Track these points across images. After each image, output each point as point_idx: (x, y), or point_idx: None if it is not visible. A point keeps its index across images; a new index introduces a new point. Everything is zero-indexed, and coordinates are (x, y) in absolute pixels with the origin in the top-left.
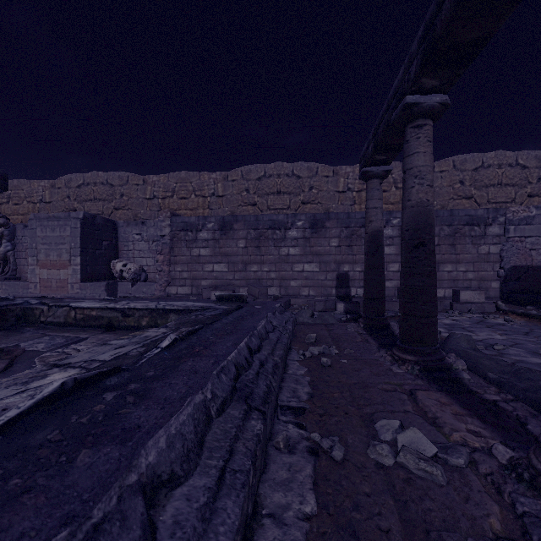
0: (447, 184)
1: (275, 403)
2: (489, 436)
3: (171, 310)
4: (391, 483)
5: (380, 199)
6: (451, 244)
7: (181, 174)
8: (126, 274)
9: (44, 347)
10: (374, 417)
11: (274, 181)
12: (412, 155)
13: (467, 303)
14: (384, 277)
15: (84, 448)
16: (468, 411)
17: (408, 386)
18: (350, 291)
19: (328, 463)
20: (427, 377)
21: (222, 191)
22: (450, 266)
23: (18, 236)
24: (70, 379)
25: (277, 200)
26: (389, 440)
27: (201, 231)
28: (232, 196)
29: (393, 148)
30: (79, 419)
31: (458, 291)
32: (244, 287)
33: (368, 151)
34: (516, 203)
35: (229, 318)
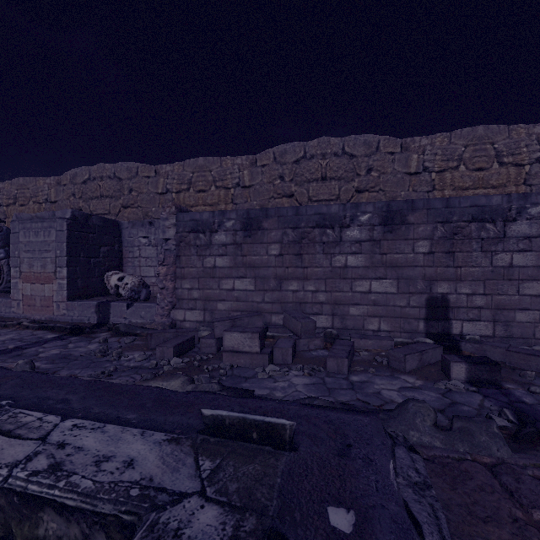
0: None
1: None
2: None
3: (45, 499)
4: None
5: None
6: None
7: (198, 161)
8: (122, 290)
9: None
10: None
11: (317, 163)
12: None
13: None
14: None
15: None
16: None
17: None
18: (450, 325)
19: None
20: None
21: (249, 180)
22: None
23: None
24: None
25: (322, 189)
26: None
27: (217, 232)
28: (262, 186)
29: None
30: None
31: None
32: (278, 314)
33: None
34: None
35: None
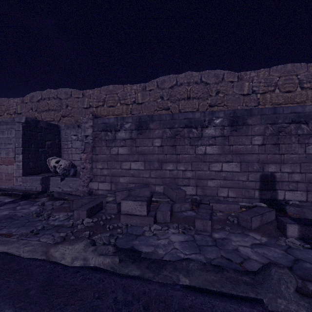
0: None
1: None
2: None
3: None
4: None
5: None
6: None
7: (109, 87)
8: (58, 169)
9: None
10: None
11: (184, 88)
12: None
13: None
14: None
15: None
16: None
17: None
18: (276, 194)
19: None
20: None
21: (141, 99)
22: None
23: None
24: None
25: (187, 104)
26: None
27: (119, 131)
28: (149, 103)
29: None
30: None
31: None
32: (160, 186)
33: None
34: None
35: None
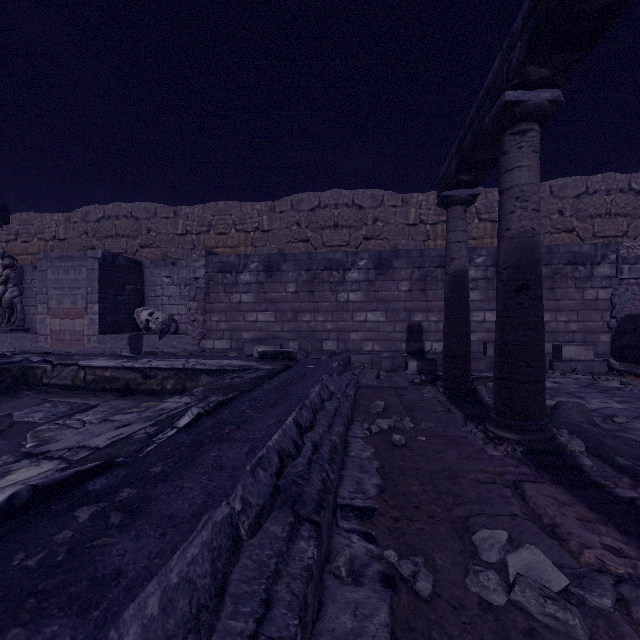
0: (543, 215)
1: (333, 504)
2: (636, 556)
3: (202, 370)
4: (506, 638)
5: (465, 231)
6: (550, 288)
7: (219, 205)
8: (153, 324)
9: (42, 417)
10: (469, 523)
11: (330, 212)
12: (512, 170)
13: (571, 361)
14: (469, 329)
15: (15, 625)
16: (599, 514)
17: (511, 476)
18: (423, 345)
19: (410, 600)
20: (534, 462)
21: (268, 225)
22: (549, 315)
23: (26, 279)
24: (25, 487)
25: (334, 235)
26: (494, 562)
27: (242, 272)
28: (280, 231)
29: (483, 165)
30: (26, 560)
31: (560, 346)
32: (294, 341)
33: (450, 170)
34: (628, 237)
35: (273, 382)
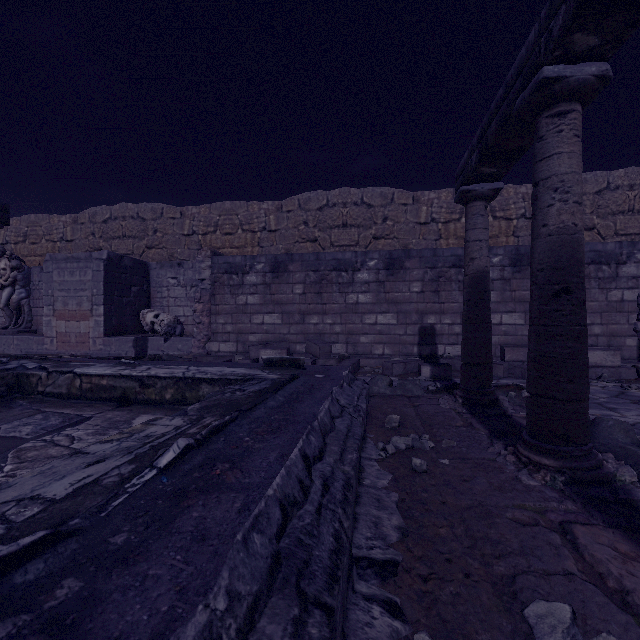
0: None
1: (348, 562)
2: None
3: (203, 379)
4: None
5: (486, 229)
6: None
7: (225, 205)
8: (158, 327)
9: (30, 431)
10: (515, 586)
11: (339, 211)
12: (550, 157)
13: (597, 368)
14: (490, 335)
15: None
16: None
17: (555, 515)
18: (436, 349)
19: None
20: (579, 495)
21: (275, 224)
22: None
23: (34, 281)
24: None
25: (343, 235)
26: None
27: (249, 273)
28: (288, 231)
29: (508, 155)
30: None
31: None
32: (302, 344)
33: (471, 162)
34: None
35: (278, 397)
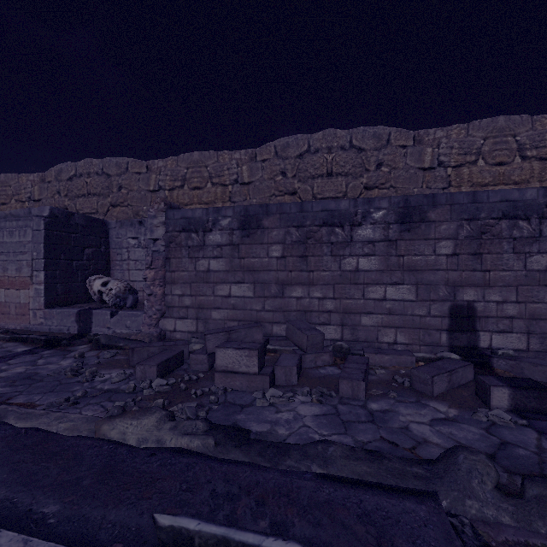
0: None
1: None
2: None
3: None
4: None
5: None
6: None
7: (193, 156)
8: (105, 297)
9: None
10: None
11: (322, 157)
12: None
13: None
14: None
15: None
16: None
17: None
18: (477, 338)
19: None
20: None
21: (248, 176)
22: None
23: None
24: None
25: (327, 185)
26: None
27: (211, 231)
28: (262, 182)
29: None
30: None
31: None
32: (280, 324)
33: None
34: None
35: None
